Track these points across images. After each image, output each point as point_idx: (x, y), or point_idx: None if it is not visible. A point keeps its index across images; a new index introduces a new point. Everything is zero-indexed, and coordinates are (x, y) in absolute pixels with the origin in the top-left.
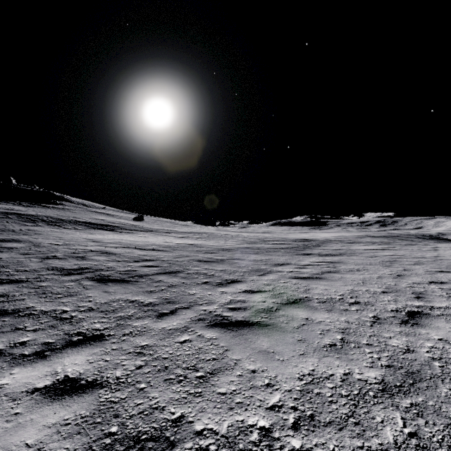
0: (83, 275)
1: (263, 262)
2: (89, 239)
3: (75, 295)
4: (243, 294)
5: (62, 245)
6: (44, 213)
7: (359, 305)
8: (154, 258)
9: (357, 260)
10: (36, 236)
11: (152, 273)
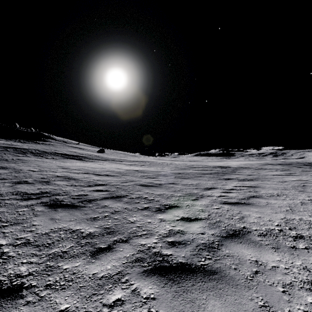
0: (40, 199)
1: (194, 186)
2: (60, 167)
3: (21, 223)
4: (181, 222)
5: (37, 171)
6: (34, 147)
7: (304, 240)
8: (105, 183)
9: (272, 185)
10: (21, 164)
11: (100, 197)
